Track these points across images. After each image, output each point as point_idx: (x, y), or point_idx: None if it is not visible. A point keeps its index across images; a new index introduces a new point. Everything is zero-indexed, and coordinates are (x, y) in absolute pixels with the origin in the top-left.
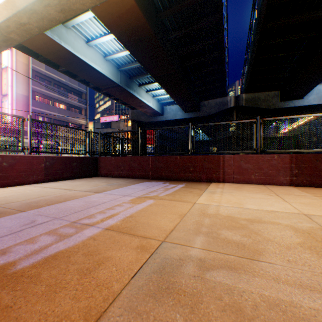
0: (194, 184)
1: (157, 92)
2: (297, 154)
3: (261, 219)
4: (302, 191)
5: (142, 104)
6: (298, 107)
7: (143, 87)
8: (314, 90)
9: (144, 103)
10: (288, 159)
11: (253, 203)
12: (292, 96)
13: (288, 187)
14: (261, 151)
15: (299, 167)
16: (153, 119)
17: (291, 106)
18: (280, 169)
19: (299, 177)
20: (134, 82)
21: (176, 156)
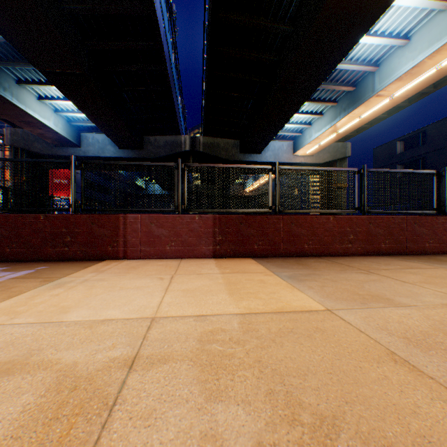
0: (61, 267)
1: (63, 104)
2: (221, 215)
3: (33, 356)
4: (217, 266)
5: (29, 120)
6: (257, 162)
7: (29, 88)
8: (270, 146)
9: (33, 118)
10: (211, 222)
11: (101, 302)
12: (251, 149)
13: (209, 260)
14: (185, 210)
15: (223, 232)
16: (61, 151)
17: (250, 161)
18: (203, 235)
19: (224, 245)
20: (4, 71)
21: (38, 214)
